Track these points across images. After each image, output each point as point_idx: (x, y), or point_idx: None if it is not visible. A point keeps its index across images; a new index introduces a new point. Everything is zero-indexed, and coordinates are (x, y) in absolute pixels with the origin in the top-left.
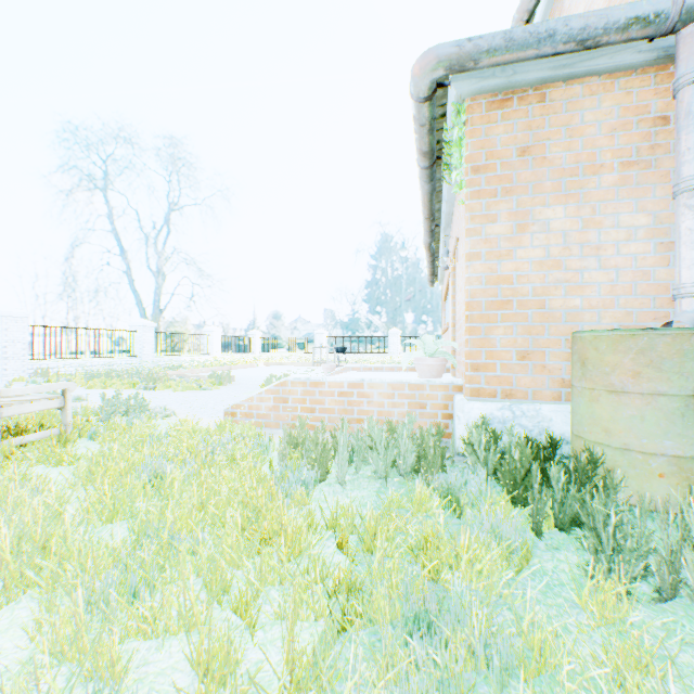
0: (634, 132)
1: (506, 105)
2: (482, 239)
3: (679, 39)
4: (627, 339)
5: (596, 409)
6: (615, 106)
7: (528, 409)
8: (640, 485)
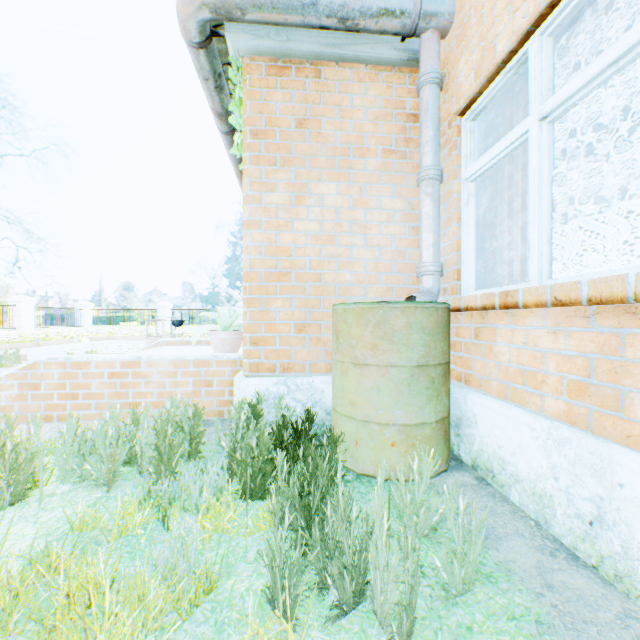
0: (394, 124)
1: (285, 73)
2: (261, 207)
3: (421, 42)
4: (368, 312)
5: (346, 382)
6: (379, 97)
7: (303, 382)
8: (377, 455)
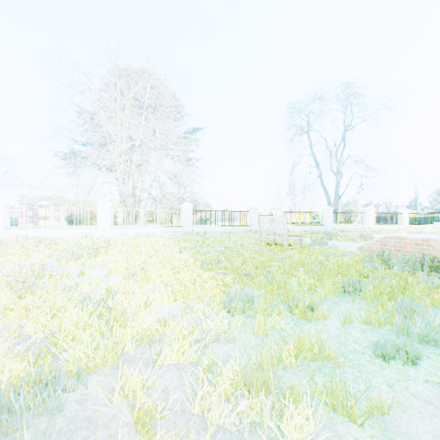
0: None
1: None
2: None
3: None
4: None
5: None
6: None
7: None
8: None
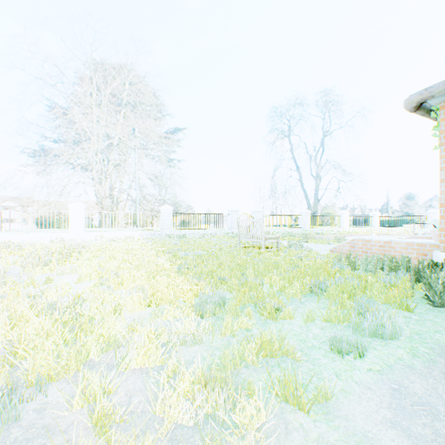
0: None
1: None
2: None
3: None
4: None
5: None
6: None
7: None
8: None
